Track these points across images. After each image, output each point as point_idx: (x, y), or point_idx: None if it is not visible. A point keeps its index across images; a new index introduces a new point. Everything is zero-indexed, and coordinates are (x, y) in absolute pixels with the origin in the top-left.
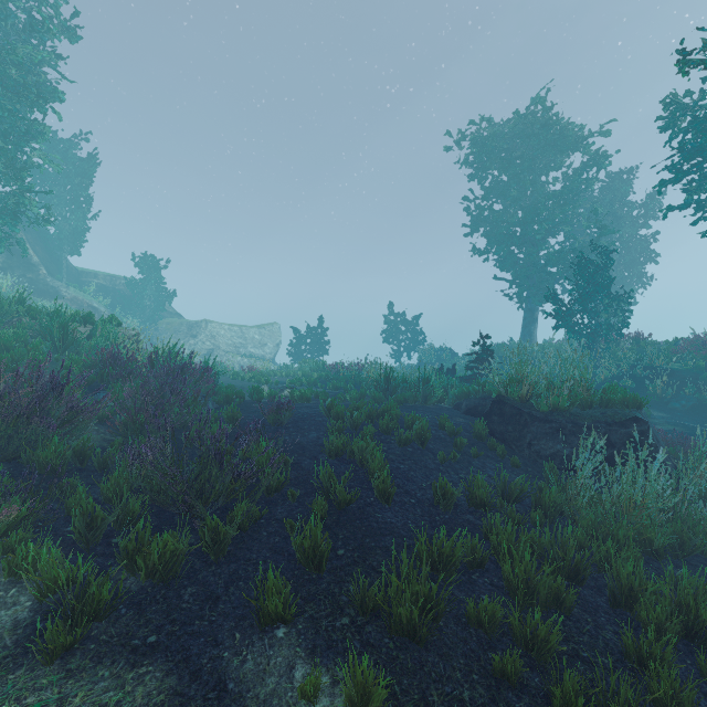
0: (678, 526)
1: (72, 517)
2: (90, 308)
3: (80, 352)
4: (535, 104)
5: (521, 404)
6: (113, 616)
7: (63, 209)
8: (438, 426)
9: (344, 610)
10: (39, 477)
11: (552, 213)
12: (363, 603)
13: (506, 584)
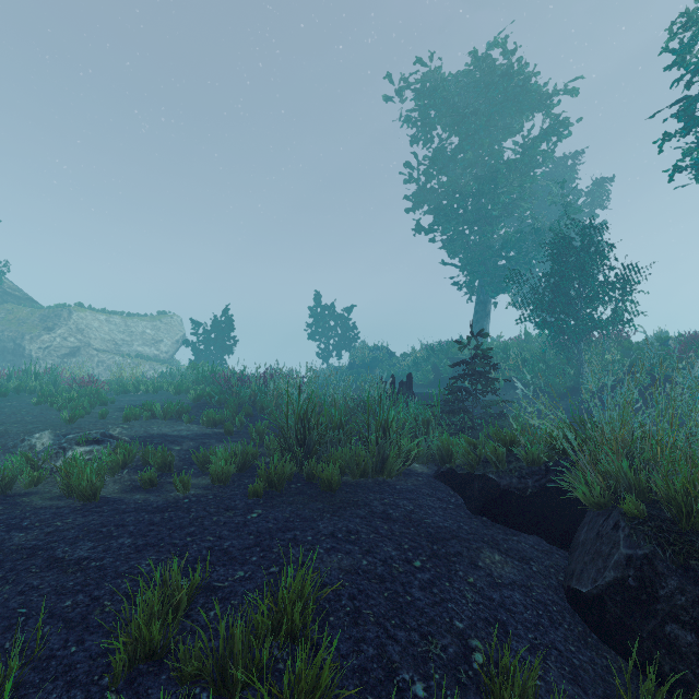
0: None
1: None
2: None
3: None
4: (494, 45)
5: None
6: None
7: None
8: (470, 668)
9: None
10: None
11: (512, 185)
12: None
13: None
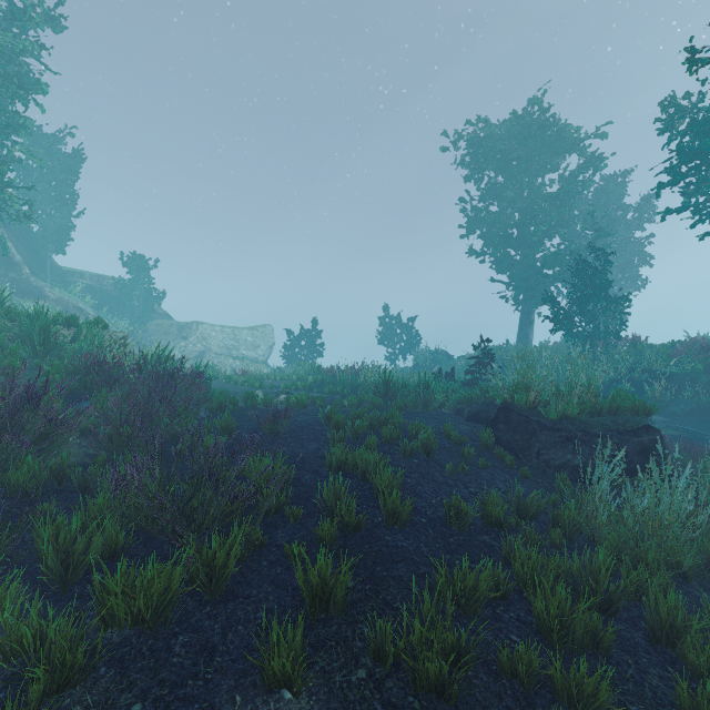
0: (703, 544)
1: (44, 553)
2: (75, 309)
3: (62, 357)
4: (532, 105)
5: (529, 412)
6: (90, 679)
7: (47, 206)
8: (441, 435)
9: (359, 659)
10: (10, 502)
11: (549, 215)
12: (382, 651)
13: (537, 622)
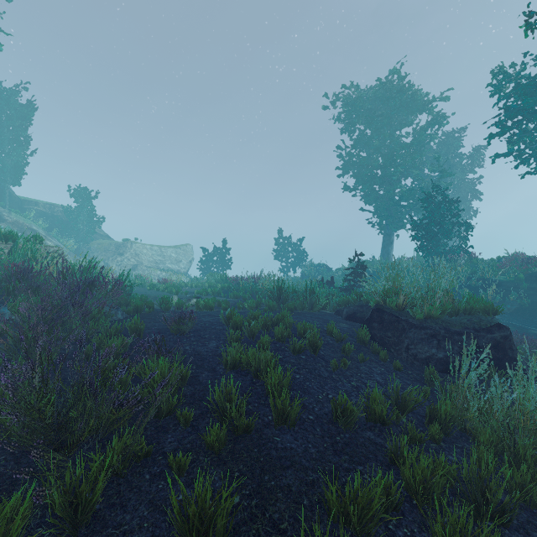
0: None
1: None
2: (29, 230)
3: None
4: (392, 74)
5: (399, 313)
6: None
7: (6, 147)
8: (325, 332)
9: None
10: None
11: (405, 160)
12: None
13: None
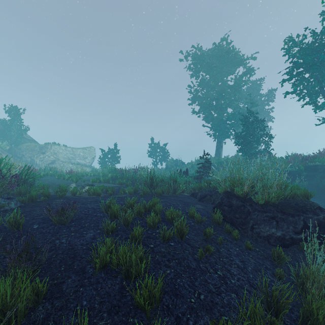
0: None
1: None
2: None
3: None
4: (223, 40)
5: (244, 198)
6: None
7: None
8: (187, 214)
9: None
10: None
11: (230, 95)
12: None
13: None
